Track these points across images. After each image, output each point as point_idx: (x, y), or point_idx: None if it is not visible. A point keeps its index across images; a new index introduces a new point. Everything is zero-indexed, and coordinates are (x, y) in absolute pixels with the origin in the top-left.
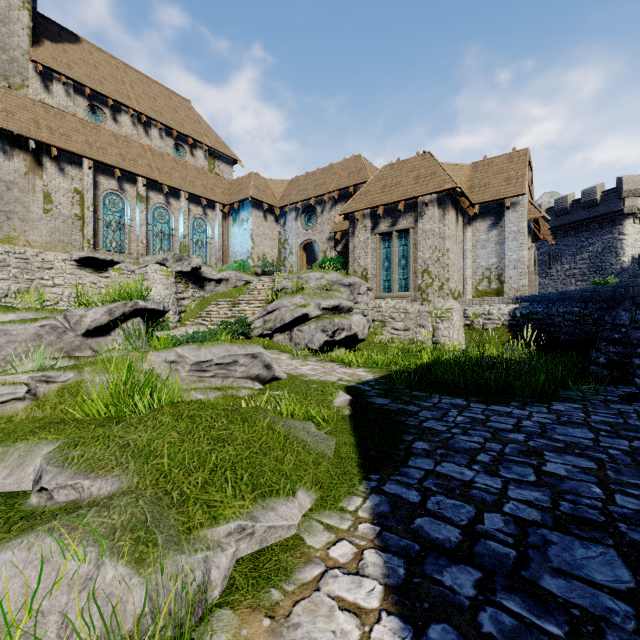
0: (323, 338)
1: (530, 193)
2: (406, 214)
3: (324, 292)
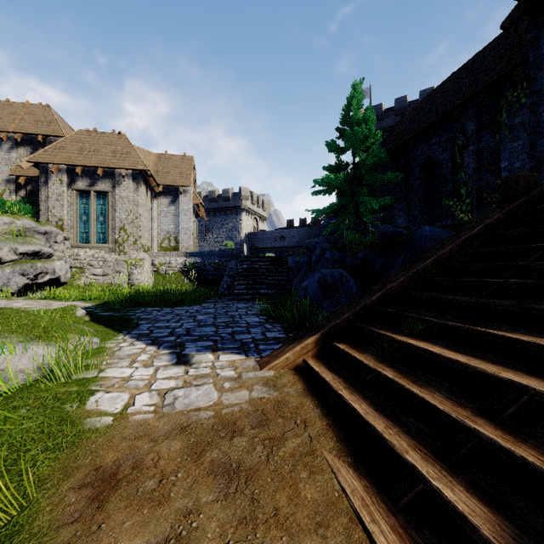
0: (23, 281)
1: (194, 185)
2: (105, 179)
3: (20, 238)
